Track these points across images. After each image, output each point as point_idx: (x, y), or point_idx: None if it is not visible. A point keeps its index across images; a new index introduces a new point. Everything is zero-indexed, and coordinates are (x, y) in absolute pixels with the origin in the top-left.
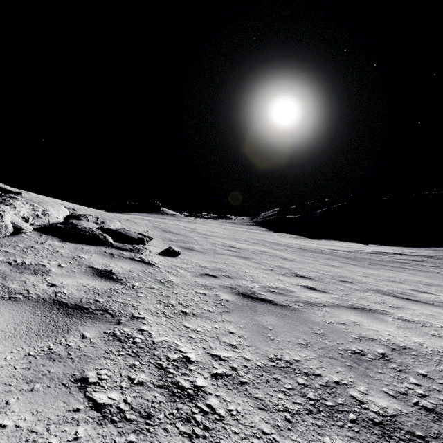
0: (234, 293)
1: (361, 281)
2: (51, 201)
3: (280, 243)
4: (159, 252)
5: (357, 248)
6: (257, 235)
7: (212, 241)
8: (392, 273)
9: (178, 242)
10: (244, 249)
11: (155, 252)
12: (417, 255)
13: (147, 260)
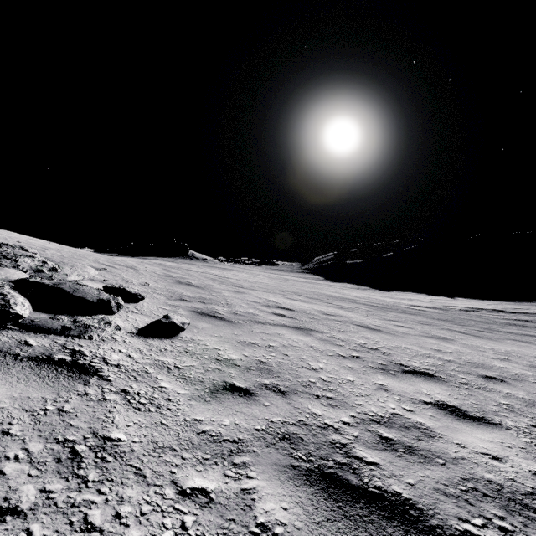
0: (298, 473)
1: (512, 373)
2: (1, 237)
3: (345, 297)
4: (142, 327)
5: (443, 303)
6: (312, 286)
7: (249, 299)
8: (528, 347)
9: (194, 302)
10: (300, 311)
11: (131, 330)
12: (525, 312)
13: (90, 357)
